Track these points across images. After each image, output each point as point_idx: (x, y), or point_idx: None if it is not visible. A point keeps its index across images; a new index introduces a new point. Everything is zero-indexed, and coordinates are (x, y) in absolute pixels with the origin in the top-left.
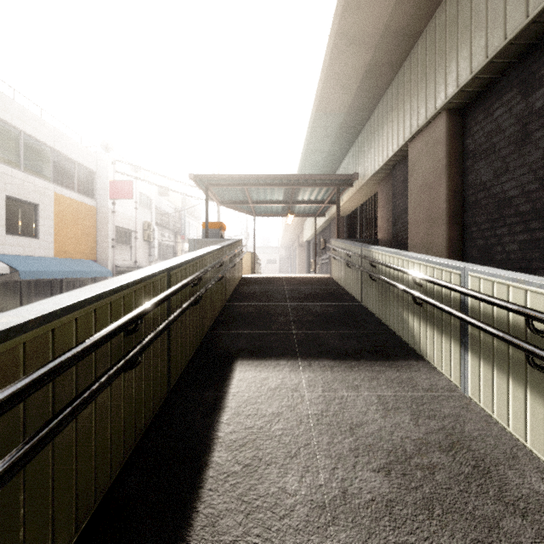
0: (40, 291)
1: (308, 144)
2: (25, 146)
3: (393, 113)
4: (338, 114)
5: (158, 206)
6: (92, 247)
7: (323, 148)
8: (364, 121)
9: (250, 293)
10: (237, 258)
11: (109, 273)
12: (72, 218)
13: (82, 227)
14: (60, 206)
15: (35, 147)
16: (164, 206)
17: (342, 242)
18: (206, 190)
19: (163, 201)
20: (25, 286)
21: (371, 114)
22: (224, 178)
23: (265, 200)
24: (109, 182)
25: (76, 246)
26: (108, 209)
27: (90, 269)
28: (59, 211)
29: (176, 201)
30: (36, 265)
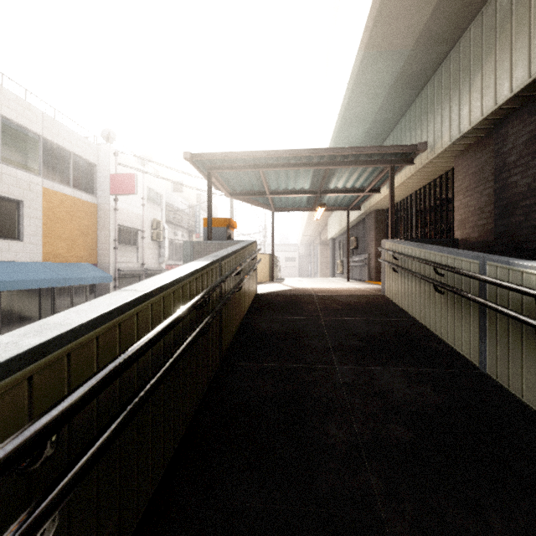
0: (25, 302)
1: (347, 109)
2: (5, 133)
3: (513, 23)
4: (399, 51)
5: (170, 202)
6: (91, 249)
7: (366, 115)
8: (436, 63)
9: (266, 333)
10: (246, 274)
11: (108, 278)
12: (66, 216)
13: (79, 226)
14: (51, 202)
15: (18, 134)
16: (177, 203)
17: (413, 246)
18: (209, 175)
19: (176, 198)
20: (4, 296)
21: (452, 48)
22: (232, 156)
23: (287, 189)
24: (110, 175)
25: (72, 249)
26: (109, 206)
27: (85, 275)
28: (49, 208)
29: (190, 197)
30: (12, 273)
